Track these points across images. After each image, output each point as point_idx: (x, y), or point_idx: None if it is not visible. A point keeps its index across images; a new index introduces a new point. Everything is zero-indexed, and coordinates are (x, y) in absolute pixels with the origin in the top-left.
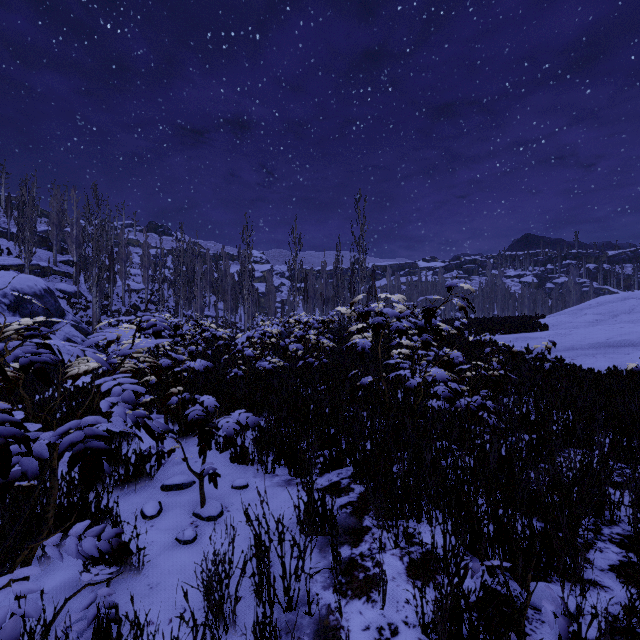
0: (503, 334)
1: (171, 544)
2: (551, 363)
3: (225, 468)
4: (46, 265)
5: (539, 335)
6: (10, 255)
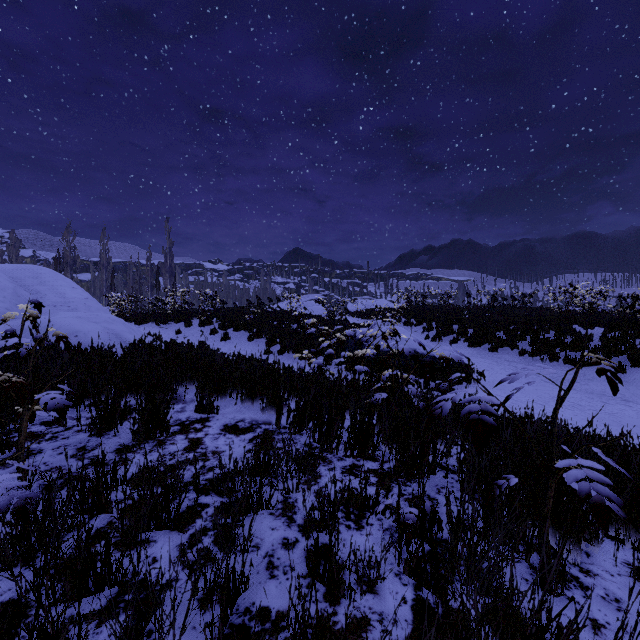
0: None
1: None
2: None
3: None
4: None
5: None
6: None
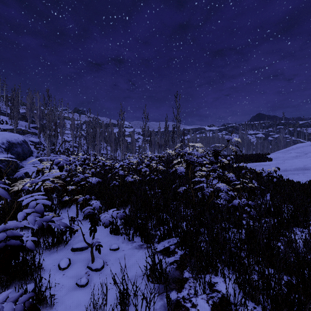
0: (249, 163)
1: (73, 287)
2: (277, 178)
3: (107, 237)
4: (24, 129)
5: (268, 163)
6: (7, 124)
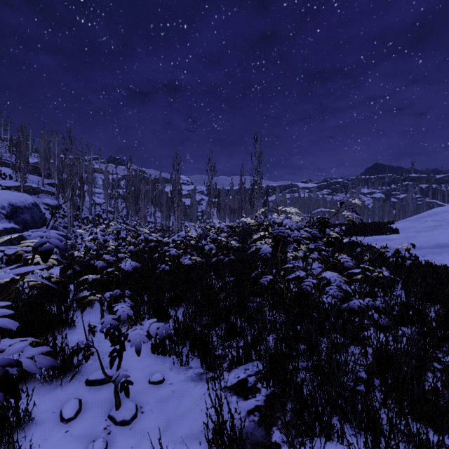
0: (365, 236)
1: None
2: (411, 261)
3: (146, 359)
4: (36, 186)
5: (393, 237)
6: (11, 179)
